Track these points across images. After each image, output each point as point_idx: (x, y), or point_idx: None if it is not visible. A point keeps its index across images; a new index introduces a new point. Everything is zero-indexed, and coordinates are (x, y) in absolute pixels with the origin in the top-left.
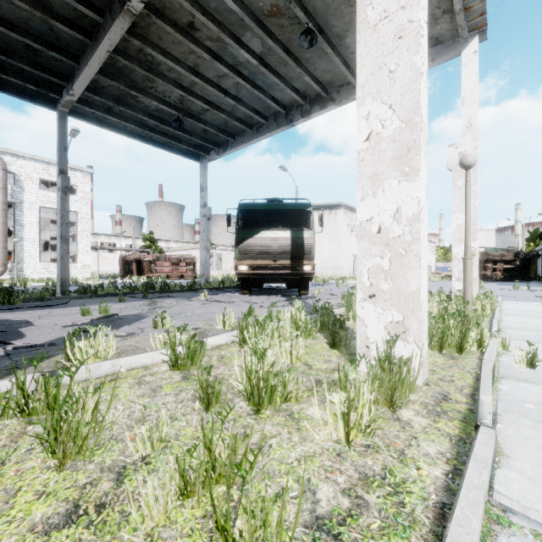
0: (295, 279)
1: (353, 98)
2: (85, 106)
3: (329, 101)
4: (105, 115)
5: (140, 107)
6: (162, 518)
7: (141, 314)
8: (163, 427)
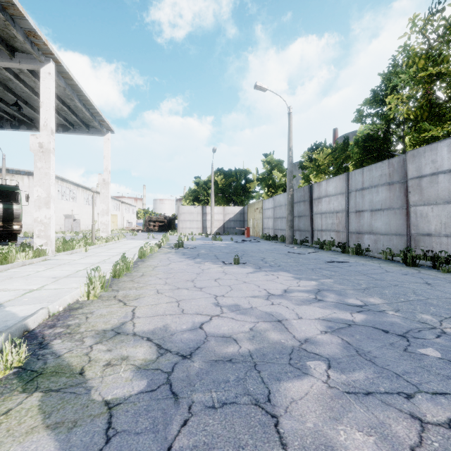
0: (6, 233)
1: None
2: None
3: (34, 127)
4: None
5: None
6: None
7: None
8: None
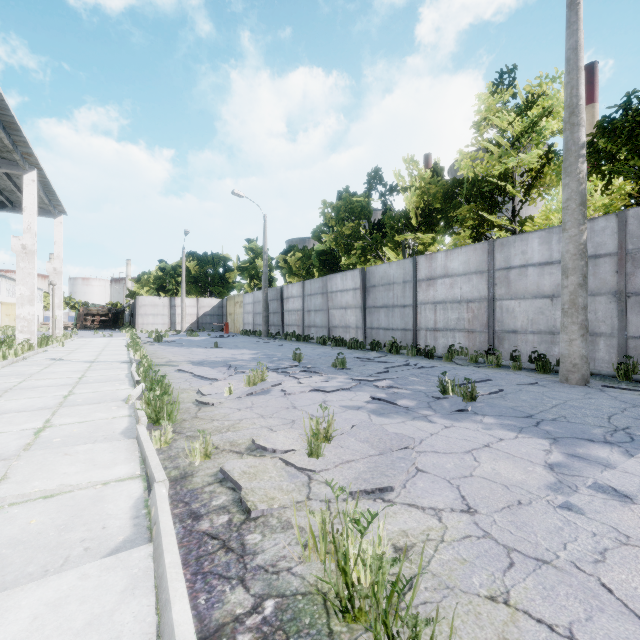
0: None
1: None
2: None
3: None
4: None
5: None
6: None
7: None
8: None
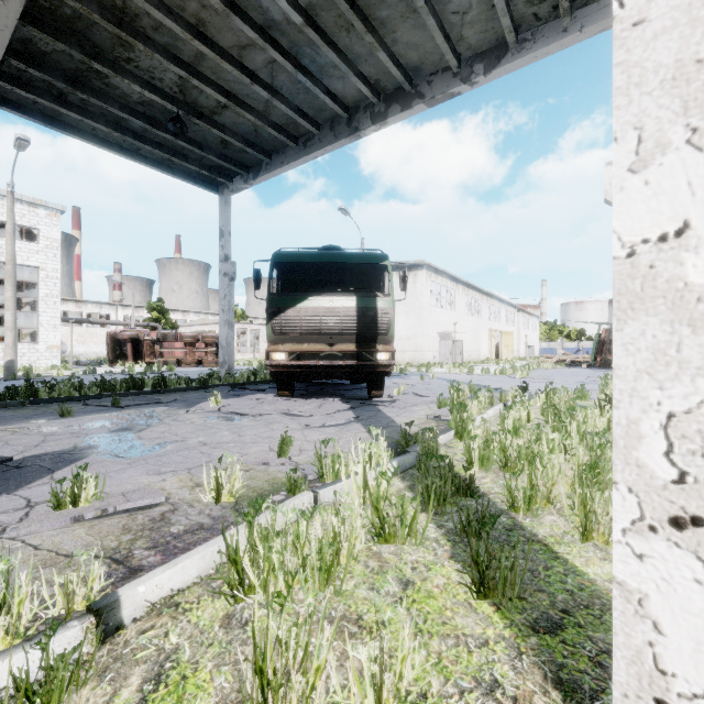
0: (363, 372)
1: (453, 93)
2: (15, 86)
3: (416, 97)
4: (54, 106)
5: (113, 96)
6: None
7: (73, 451)
8: None
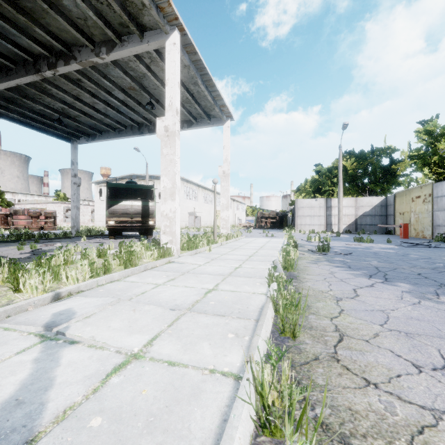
0: (145, 228)
1: None
2: None
3: None
4: None
5: (26, 106)
6: (116, 266)
7: (53, 249)
8: (110, 260)
